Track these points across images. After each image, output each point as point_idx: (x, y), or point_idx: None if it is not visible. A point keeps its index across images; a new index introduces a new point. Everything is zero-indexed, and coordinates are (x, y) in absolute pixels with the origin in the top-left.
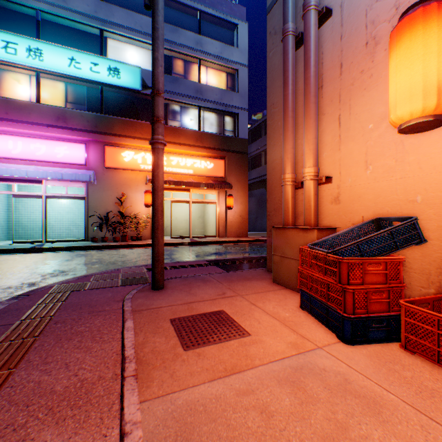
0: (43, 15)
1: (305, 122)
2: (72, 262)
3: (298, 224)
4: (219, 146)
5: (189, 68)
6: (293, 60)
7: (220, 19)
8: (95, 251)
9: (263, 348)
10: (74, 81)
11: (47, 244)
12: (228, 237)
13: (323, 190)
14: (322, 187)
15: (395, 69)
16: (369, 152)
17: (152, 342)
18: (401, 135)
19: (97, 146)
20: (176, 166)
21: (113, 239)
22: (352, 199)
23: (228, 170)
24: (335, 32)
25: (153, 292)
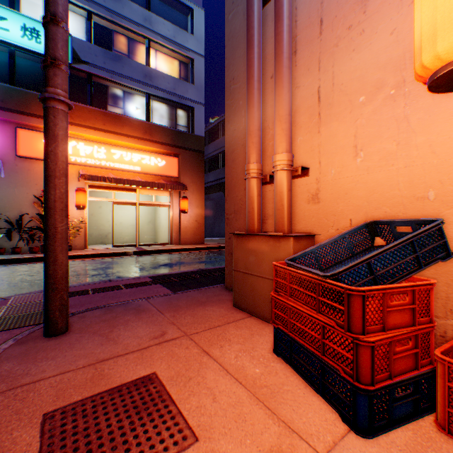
0: None
1: (277, 93)
2: None
3: (264, 229)
4: (172, 141)
5: (136, 47)
6: (260, 15)
7: None
8: None
9: None
10: None
11: None
12: (182, 245)
13: (297, 185)
14: (296, 182)
15: None
16: (360, 133)
17: None
18: (406, 108)
19: (6, 127)
20: (119, 161)
21: (29, 249)
22: (336, 196)
23: (182, 170)
24: None
25: (43, 343)
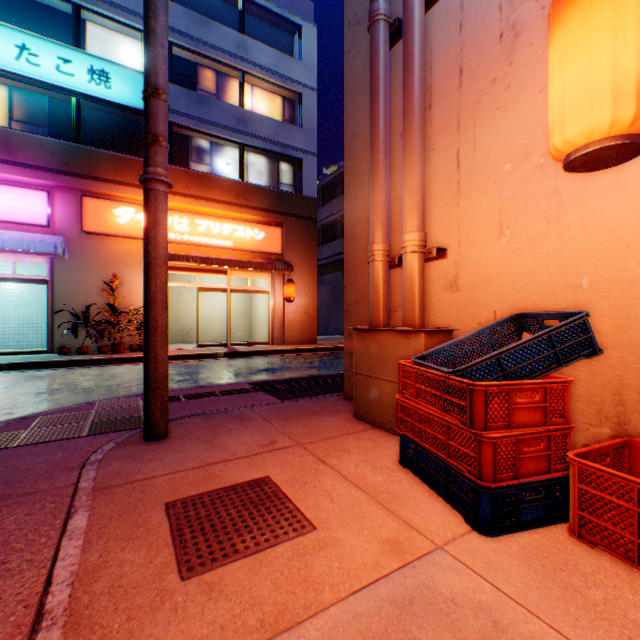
0: None
1: (406, 159)
2: (12, 391)
3: (393, 323)
4: (273, 206)
5: (227, 83)
6: (387, 62)
7: (275, 15)
8: (63, 370)
9: (339, 558)
10: (28, 86)
11: None
12: (287, 345)
13: (433, 270)
14: (430, 265)
15: (563, 56)
16: (506, 208)
17: (115, 565)
18: (557, 180)
19: (70, 196)
20: (205, 235)
21: (98, 349)
22: (478, 283)
23: (287, 244)
24: (452, 19)
25: (146, 446)
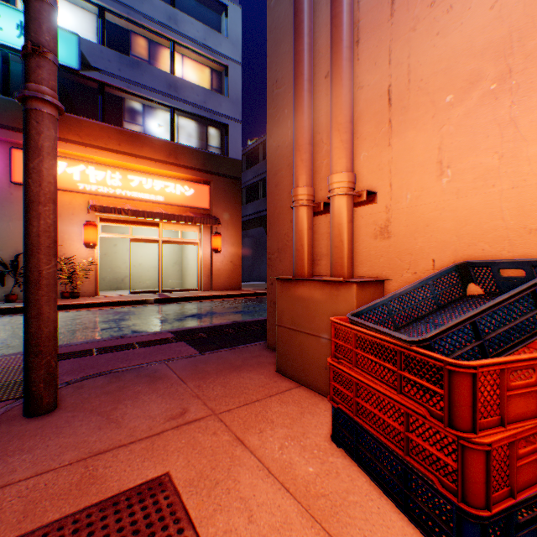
0: None
1: (334, 93)
2: None
3: (317, 273)
4: (202, 165)
5: (158, 51)
6: None
7: None
8: None
9: None
10: None
11: None
12: (214, 291)
13: (361, 215)
14: (358, 211)
15: None
16: (447, 144)
17: None
18: (513, 107)
19: None
20: (138, 189)
21: None
22: (414, 229)
23: (214, 200)
24: None
25: (21, 426)
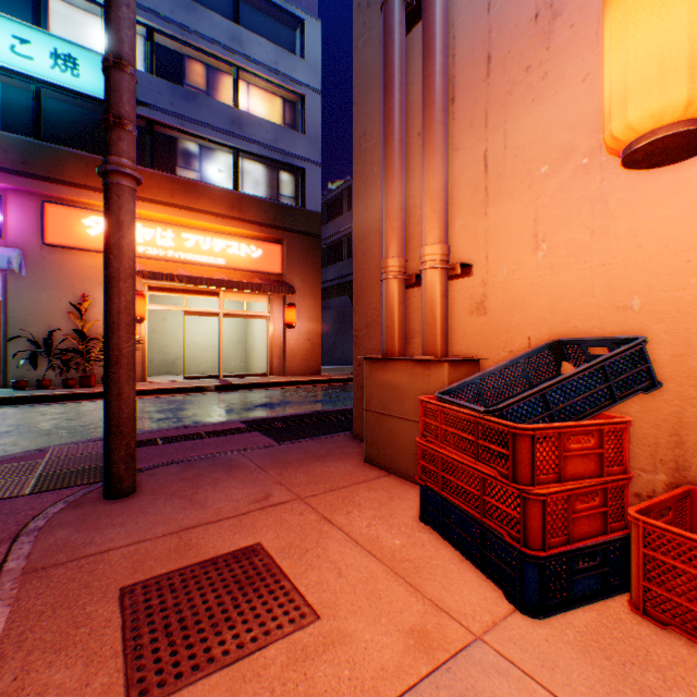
0: None
1: (426, 159)
2: None
3: (409, 352)
4: (272, 220)
5: (219, 79)
6: (403, 46)
7: (275, 6)
8: (17, 408)
9: (350, 664)
10: None
11: None
12: (288, 376)
13: (456, 289)
14: (453, 284)
15: (625, 21)
16: (542, 217)
17: (34, 695)
18: (603, 184)
19: (28, 201)
20: (194, 251)
21: (63, 382)
22: (510, 305)
23: (288, 263)
24: None
25: (105, 506)
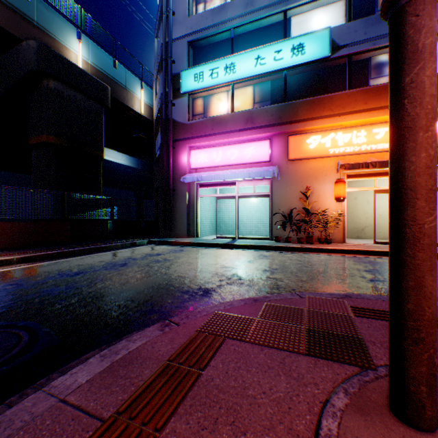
0: (235, 32)
1: None
2: (251, 265)
3: None
4: None
5: None
6: None
7: None
8: (277, 253)
9: None
10: (259, 80)
11: (237, 241)
12: None
13: None
14: None
15: None
16: None
17: None
18: None
19: (280, 139)
20: (382, 141)
21: (296, 239)
22: None
23: None
24: None
25: None
